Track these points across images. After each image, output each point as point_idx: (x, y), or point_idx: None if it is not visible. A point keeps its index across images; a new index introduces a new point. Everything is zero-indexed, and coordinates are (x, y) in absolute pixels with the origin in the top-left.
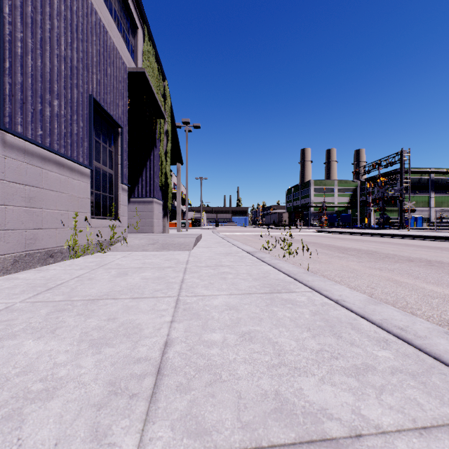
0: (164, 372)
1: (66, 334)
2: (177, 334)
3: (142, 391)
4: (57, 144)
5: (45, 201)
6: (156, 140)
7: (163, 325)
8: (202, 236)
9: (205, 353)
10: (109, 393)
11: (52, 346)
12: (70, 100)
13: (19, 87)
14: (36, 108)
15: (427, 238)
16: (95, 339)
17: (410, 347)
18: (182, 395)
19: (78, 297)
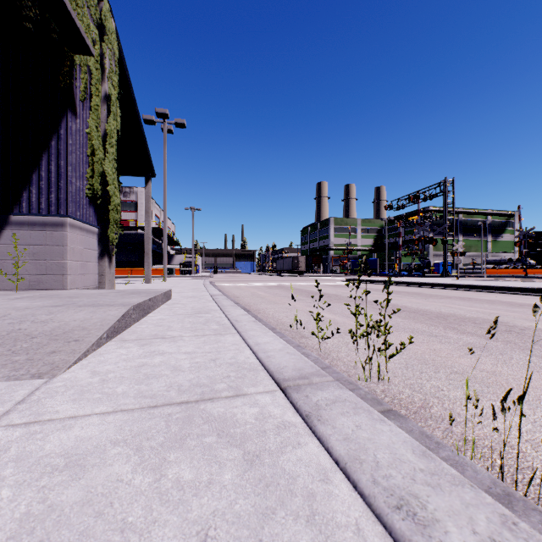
0: None
1: None
2: None
3: None
4: None
5: None
6: (77, 101)
7: None
8: (177, 293)
9: None
10: None
11: None
12: None
13: None
14: None
15: (507, 291)
16: None
17: None
18: None
19: None
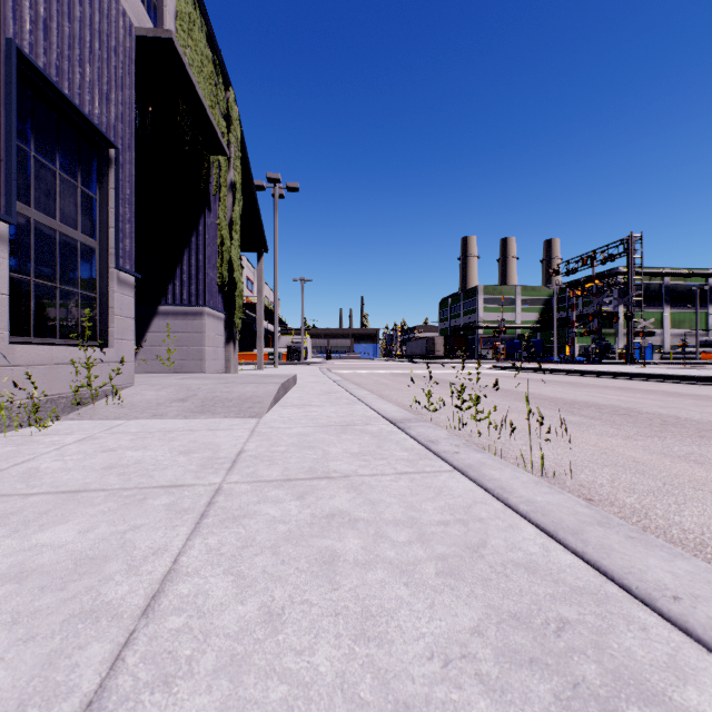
0: None
1: None
2: None
3: None
4: None
5: None
6: (211, 197)
7: None
8: (299, 379)
9: None
10: None
11: None
12: None
13: None
14: None
15: (691, 381)
16: None
17: None
18: None
19: None
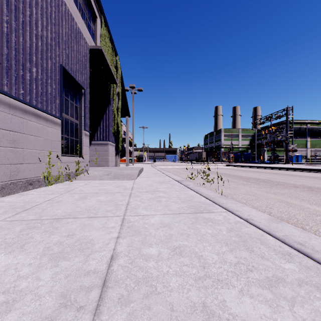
0: (108, 285)
1: (32, 249)
2: (122, 249)
3: (89, 304)
4: (35, 101)
5: (26, 143)
6: (110, 99)
7: (111, 241)
8: (144, 169)
9: (143, 266)
10: (60, 305)
11: (19, 259)
12: (45, 68)
13: (5, 57)
14: (18, 73)
15: (306, 170)
16: (54, 253)
17: (310, 260)
18: (123, 307)
19: (47, 217)
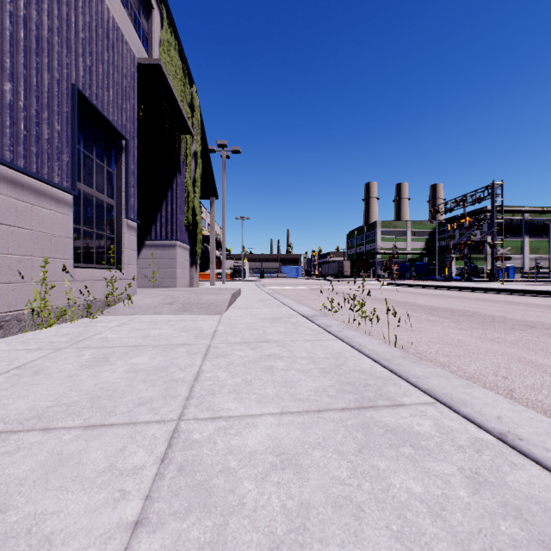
0: None
1: None
2: None
3: None
4: (11, 152)
5: None
6: (181, 164)
7: (108, 547)
8: (242, 291)
9: None
10: None
11: None
12: (36, 87)
13: None
14: None
15: (532, 294)
16: None
17: None
18: None
19: None
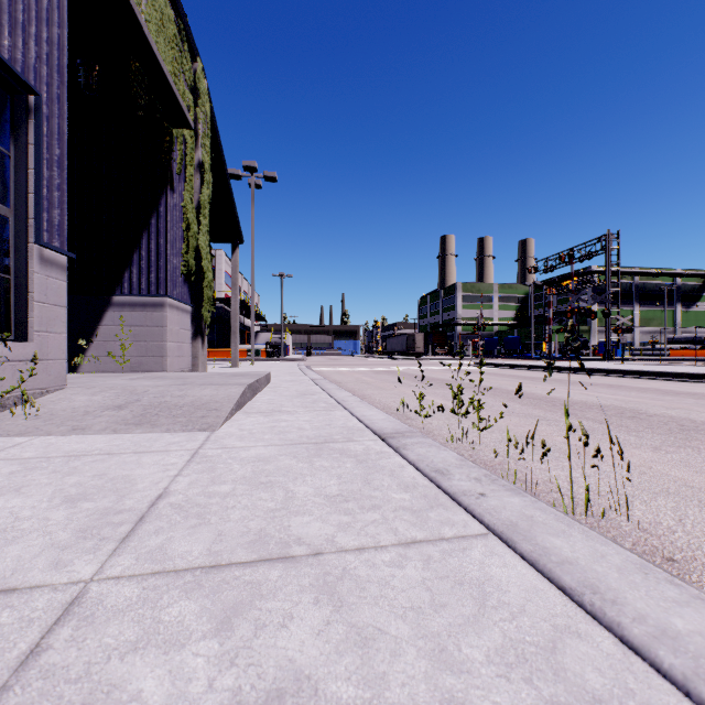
0: None
1: None
2: None
3: None
4: None
5: None
6: (174, 176)
7: None
8: (274, 377)
9: None
10: None
11: None
12: None
13: None
14: None
15: (676, 378)
16: None
17: None
18: None
19: None
